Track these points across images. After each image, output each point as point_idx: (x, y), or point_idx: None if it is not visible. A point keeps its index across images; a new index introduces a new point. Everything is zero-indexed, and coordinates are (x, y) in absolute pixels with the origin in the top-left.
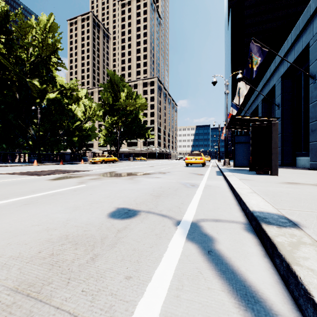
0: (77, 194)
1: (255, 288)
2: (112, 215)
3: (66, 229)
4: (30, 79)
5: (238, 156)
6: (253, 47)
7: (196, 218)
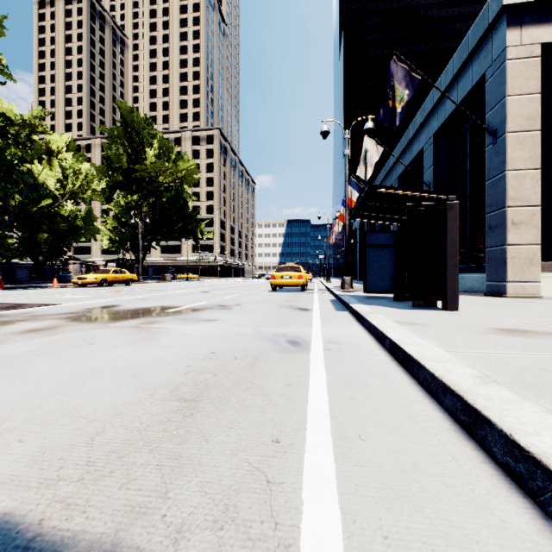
0: None
1: None
2: None
3: None
4: None
5: (372, 271)
6: (396, 69)
7: None
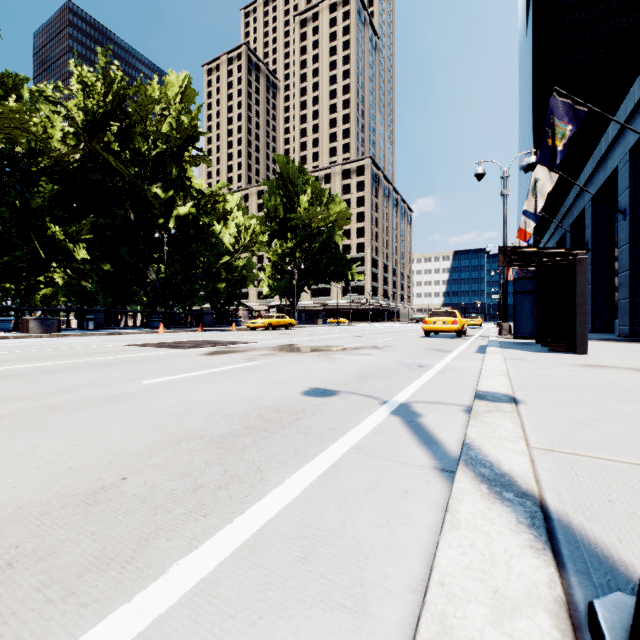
0: (254, 373)
1: (440, 439)
2: (306, 393)
3: (261, 401)
4: (150, 186)
5: (522, 317)
6: (556, 105)
7: (409, 400)
